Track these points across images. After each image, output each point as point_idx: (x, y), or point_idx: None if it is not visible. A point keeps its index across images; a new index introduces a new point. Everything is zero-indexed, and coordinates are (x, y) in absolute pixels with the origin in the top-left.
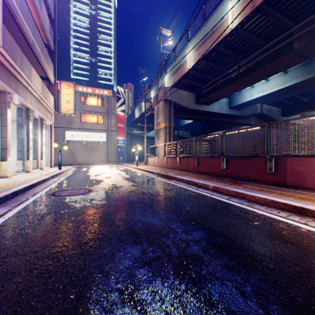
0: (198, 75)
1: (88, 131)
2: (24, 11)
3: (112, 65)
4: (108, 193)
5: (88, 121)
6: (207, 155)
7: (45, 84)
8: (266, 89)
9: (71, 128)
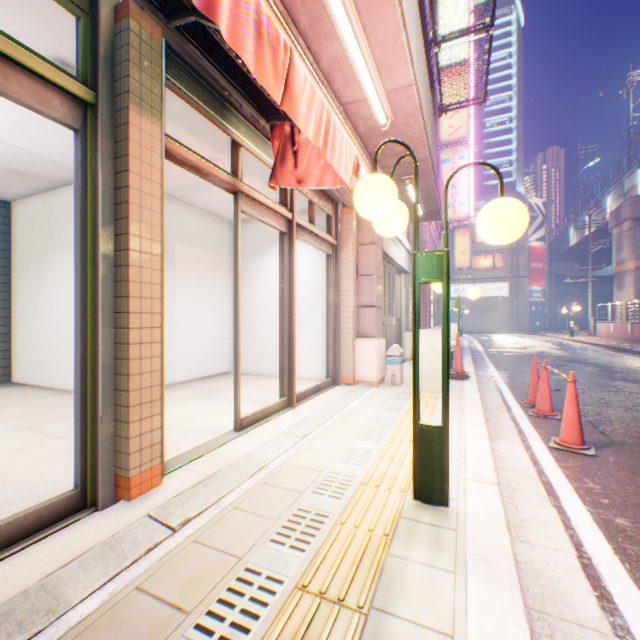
0: None
1: (477, 282)
2: None
3: (511, 145)
4: (538, 354)
5: (477, 266)
6: None
7: None
8: None
9: (452, 280)
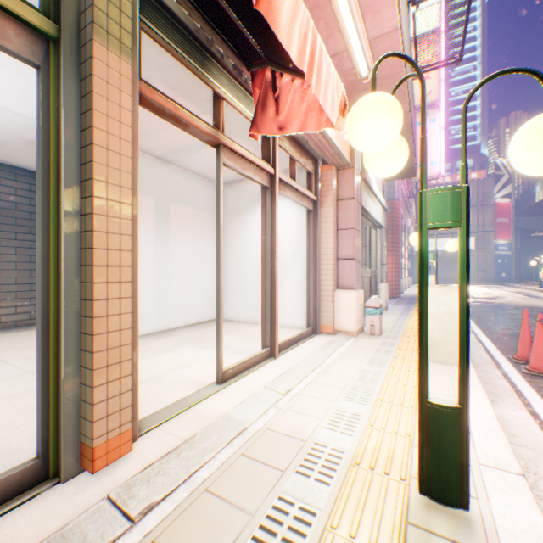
0: None
1: (443, 237)
2: None
3: (476, 110)
4: (511, 304)
5: None
6: None
7: None
8: None
9: None
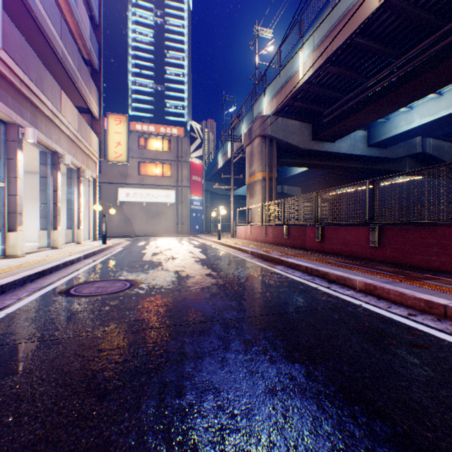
0: (317, 91)
1: (149, 188)
2: (45, 2)
3: (185, 94)
4: (161, 292)
5: (150, 173)
6: (341, 221)
7: (86, 119)
8: (436, 110)
9: (126, 184)
